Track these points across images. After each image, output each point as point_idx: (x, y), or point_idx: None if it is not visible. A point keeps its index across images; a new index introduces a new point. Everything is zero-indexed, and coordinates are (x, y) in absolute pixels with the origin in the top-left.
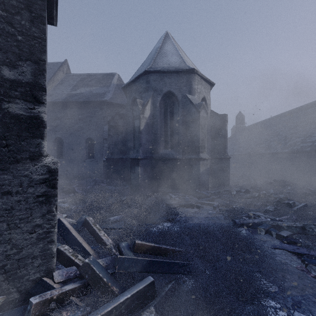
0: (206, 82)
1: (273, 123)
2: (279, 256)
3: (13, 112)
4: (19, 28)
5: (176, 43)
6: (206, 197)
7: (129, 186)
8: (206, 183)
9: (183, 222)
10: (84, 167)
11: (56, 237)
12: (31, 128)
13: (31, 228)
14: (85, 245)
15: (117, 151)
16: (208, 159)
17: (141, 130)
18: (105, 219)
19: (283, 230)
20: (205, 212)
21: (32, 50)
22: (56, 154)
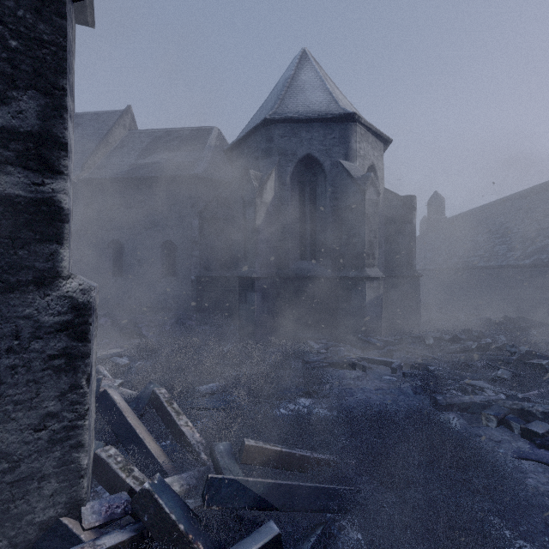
0: (375, 138)
1: (499, 212)
2: (532, 475)
3: (0, 191)
4: (12, 25)
5: (321, 68)
6: (376, 349)
7: (236, 327)
8: (377, 323)
9: (335, 397)
10: (159, 292)
11: (89, 435)
12: (37, 222)
13: (38, 421)
14: (149, 444)
15: (215, 263)
16: (380, 278)
17: (257, 226)
18: (192, 389)
19: (535, 421)
20: (375, 377)
21: (39, 68)
22: (111, 269)
